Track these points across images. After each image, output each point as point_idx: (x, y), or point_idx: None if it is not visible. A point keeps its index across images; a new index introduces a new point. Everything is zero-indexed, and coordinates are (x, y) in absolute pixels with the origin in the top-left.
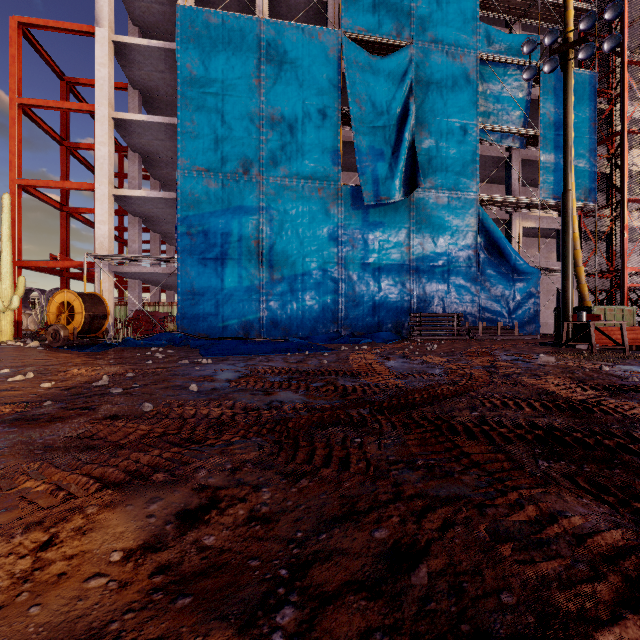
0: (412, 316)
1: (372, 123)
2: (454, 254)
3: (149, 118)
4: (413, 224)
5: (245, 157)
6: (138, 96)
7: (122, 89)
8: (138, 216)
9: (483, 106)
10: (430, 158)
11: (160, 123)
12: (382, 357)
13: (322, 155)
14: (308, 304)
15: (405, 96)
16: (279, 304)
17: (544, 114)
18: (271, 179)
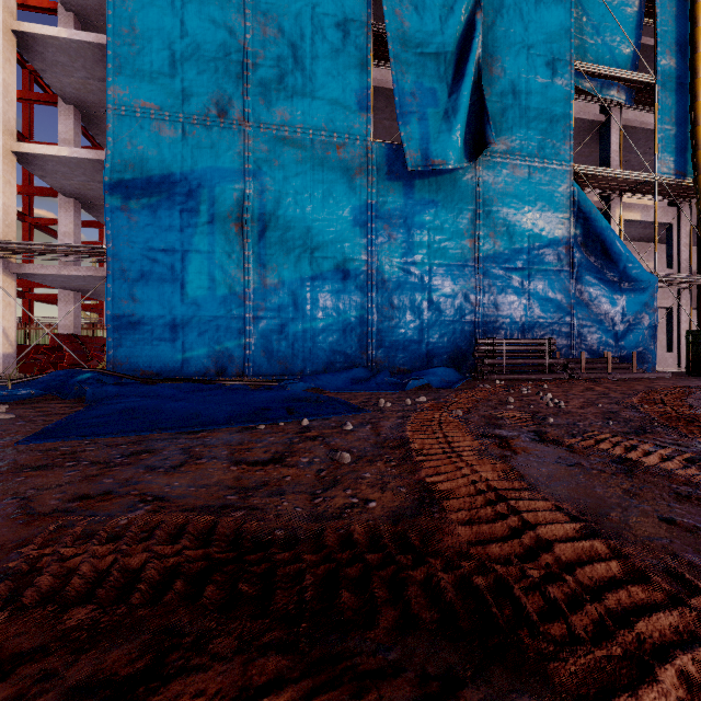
0: (480, 343)
1: (419, 47)
2: (538, 251)
3: (72, 34)
4: (479, 205)
5: (220, 90)
6: (73, 21)
7: (51, 12)
8: (73, 197)
9: (577, 38)
10: (504, 107)
11: (91, 44)
12: (488, 438)
13: (342, 94)
14: (321, 324)
15: (468, 11)
16: (275, 324)
17: (662, 53)
18: (262, 127)
